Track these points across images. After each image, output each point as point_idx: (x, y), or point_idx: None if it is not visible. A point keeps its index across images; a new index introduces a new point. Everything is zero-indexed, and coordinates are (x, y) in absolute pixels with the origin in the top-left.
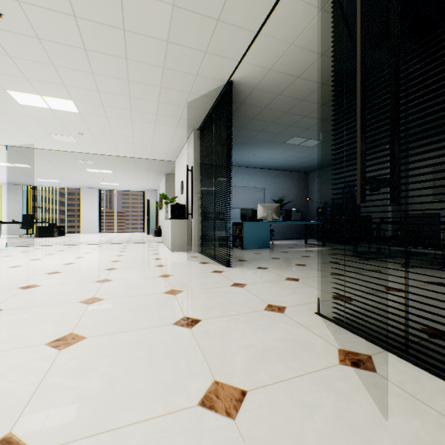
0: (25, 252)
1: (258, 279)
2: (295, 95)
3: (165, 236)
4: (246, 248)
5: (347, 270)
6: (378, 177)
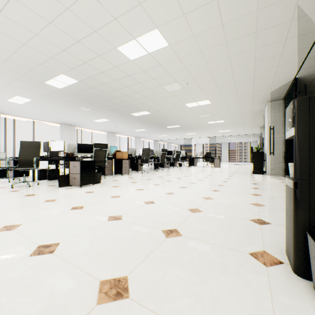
0: None
1: None
2: None
3: None
4: None
5: None
6: None
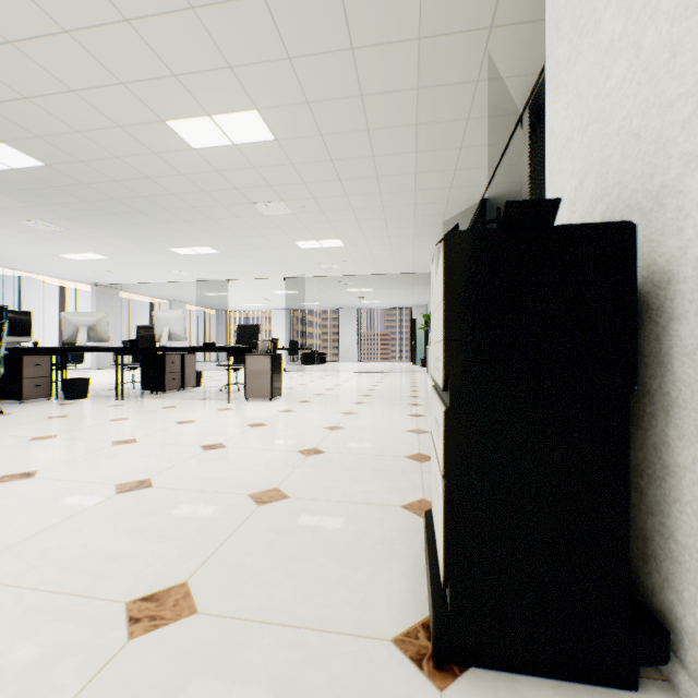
0: (301, 375)
1: None
2: None
3: (428, 364)
4: None
5: None
6: None
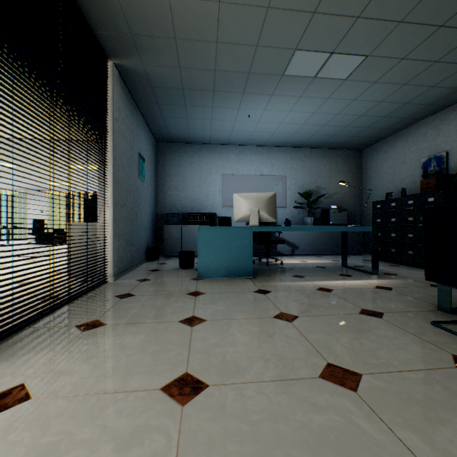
0: None
1: None
2: None
3: None
4: (203, 276)
5: None
6: None
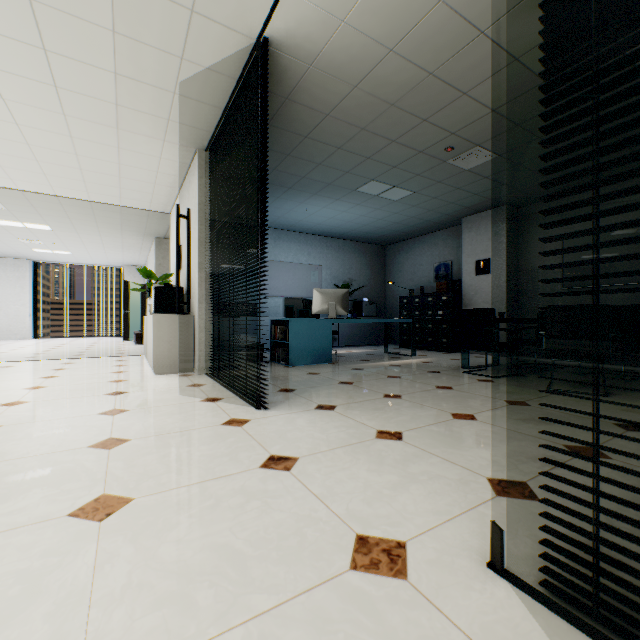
0: None
1: (321, 441)
2: (383, 93)
3: (147, 344)
4: (294, 364)
5: (600, 461)
6: (488, 253)
